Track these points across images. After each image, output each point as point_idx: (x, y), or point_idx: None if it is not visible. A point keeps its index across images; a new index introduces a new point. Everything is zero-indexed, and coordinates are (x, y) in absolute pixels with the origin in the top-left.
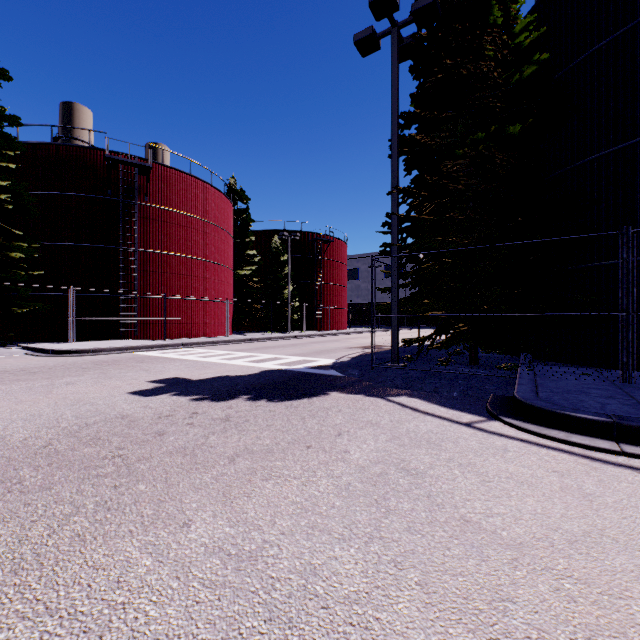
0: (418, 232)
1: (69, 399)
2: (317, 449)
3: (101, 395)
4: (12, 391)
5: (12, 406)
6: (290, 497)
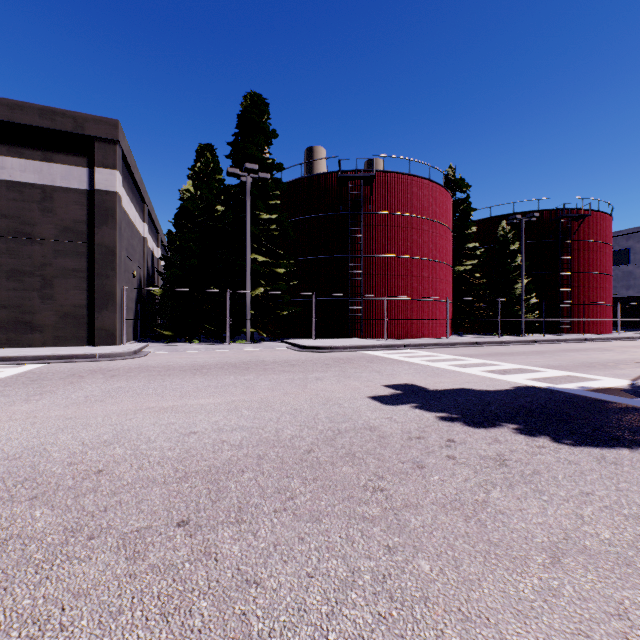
0: None
1: (320, 396)
2: None
3: (345, 396)
4: (280, 381)
5: (281, 397)
6: None
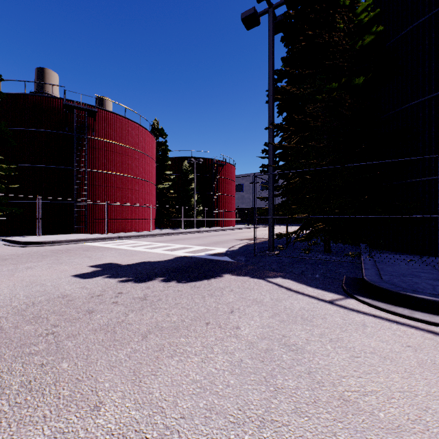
0: (287, 157)
1: (25, 281)
2: (214, 325)
3: (51, 277)
4: None
5: None
6: (191, 375)
